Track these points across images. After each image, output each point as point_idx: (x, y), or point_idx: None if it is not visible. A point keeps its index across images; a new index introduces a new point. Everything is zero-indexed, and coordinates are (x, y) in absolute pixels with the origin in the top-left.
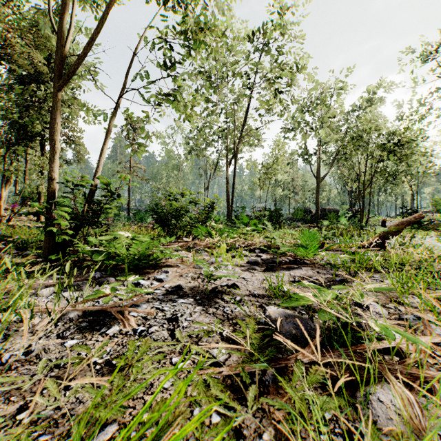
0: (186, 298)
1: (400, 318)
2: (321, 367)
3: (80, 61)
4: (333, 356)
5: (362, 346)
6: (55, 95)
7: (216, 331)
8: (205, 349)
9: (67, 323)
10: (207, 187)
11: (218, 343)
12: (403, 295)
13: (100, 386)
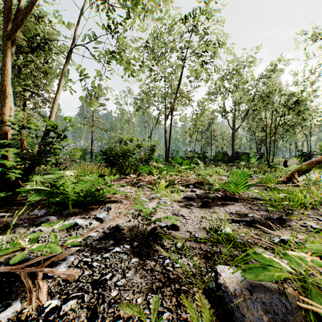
0: (122, 244)
1: None
2: None
3: (29, 12)
4: None
5: None
6: (6, 44)
7: None
8: None
9: None
10: (150, 135)
11: None
12: None
13: None
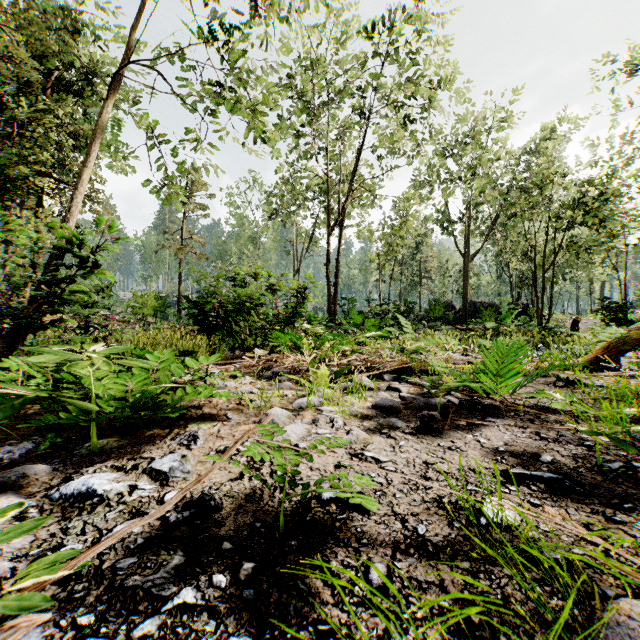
0: (207, 570)
1: None
2: None
3: None
4: None
5: None
6: None
7: None
8: None
9: None
10: (298, 269)
11: None
12: None
13: None
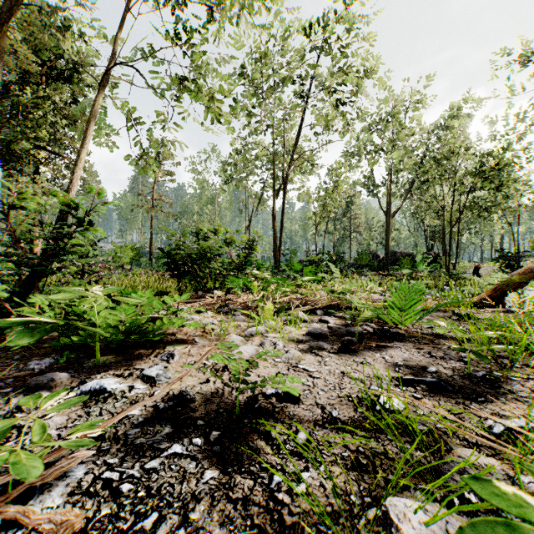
0: (188, 436)
1: None
2: None
3: None
4: None
5: None
6: None
7: None
8: None
9: None
10: (249, 225)
11: None
12: None
13: None
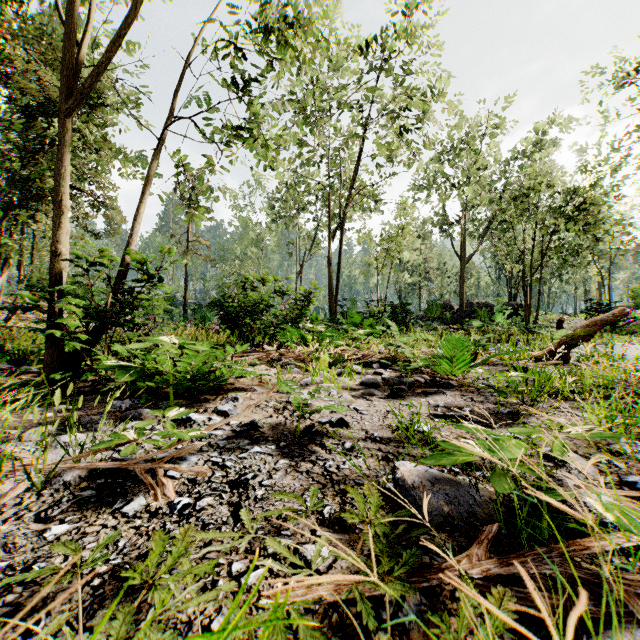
0: (263, 444)
1: (620, 481)
2: (508, 591)
3: (100, 70)
4: (539, 580)
5: (576, 543)
6: (61, 123)
7: (311, 509)
8: (292, 545)
9: (59, 491)
10: (300, 271)
11: (314, 531)
12: (617, 440)
13: (92, 627)
